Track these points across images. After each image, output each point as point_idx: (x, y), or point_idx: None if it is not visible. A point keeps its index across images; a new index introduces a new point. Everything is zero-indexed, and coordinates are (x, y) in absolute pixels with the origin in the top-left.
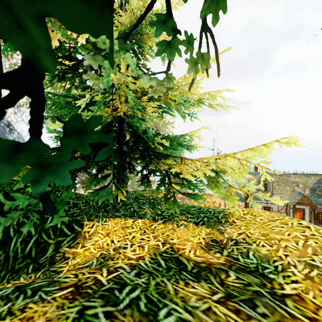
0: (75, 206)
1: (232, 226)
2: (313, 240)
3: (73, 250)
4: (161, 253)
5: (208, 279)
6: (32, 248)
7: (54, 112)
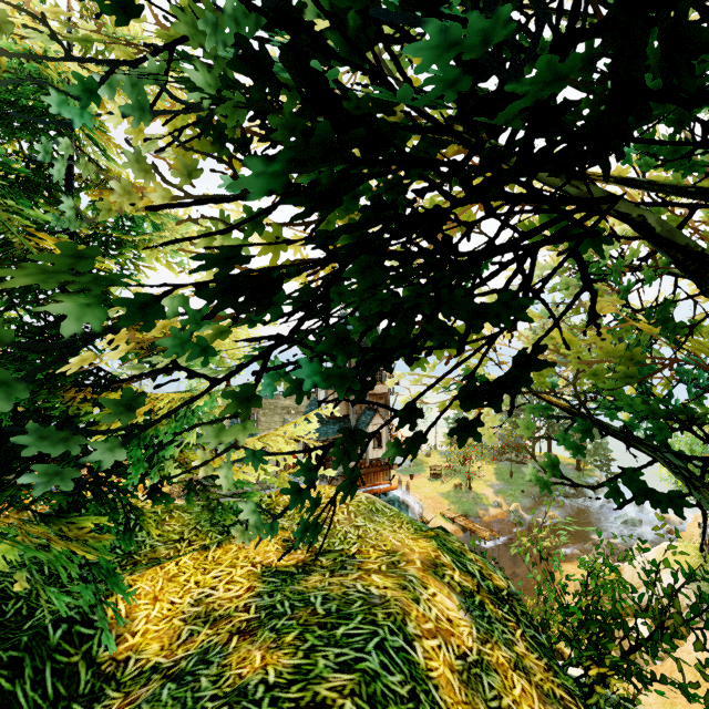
0: (4, 597)
1: (287, 517)
2: (352, 506)
3: (124, 647)
4: (262, 574)
5: (313, 570)
6: (56, 685)
7: None
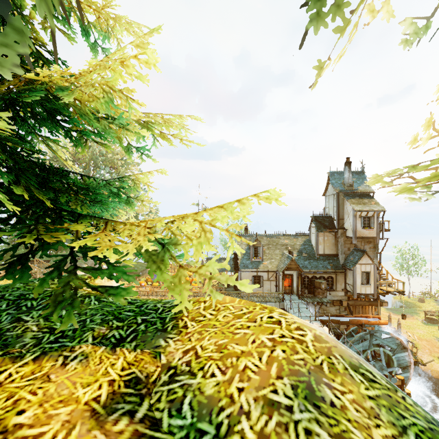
0: None
1: (179, 336)
2: (281, 347)
3: None
4: None
5: None
6: None
7: None
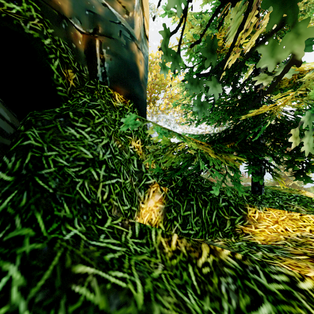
0: (222, 193)
1: None
2: None
3: (248, 229)
4: None
5: None
6: (215, 220)
7: (203, 115)
